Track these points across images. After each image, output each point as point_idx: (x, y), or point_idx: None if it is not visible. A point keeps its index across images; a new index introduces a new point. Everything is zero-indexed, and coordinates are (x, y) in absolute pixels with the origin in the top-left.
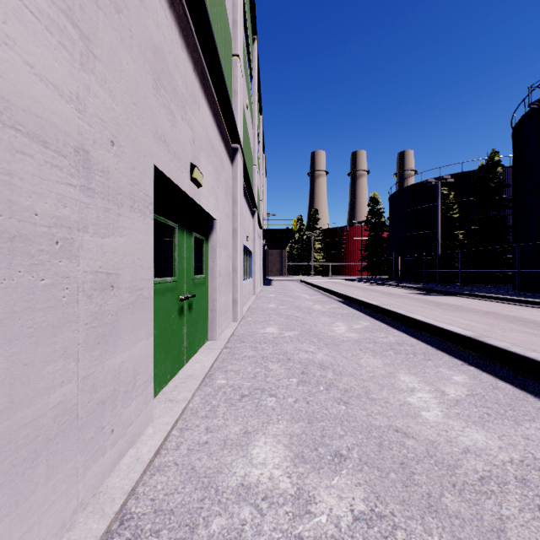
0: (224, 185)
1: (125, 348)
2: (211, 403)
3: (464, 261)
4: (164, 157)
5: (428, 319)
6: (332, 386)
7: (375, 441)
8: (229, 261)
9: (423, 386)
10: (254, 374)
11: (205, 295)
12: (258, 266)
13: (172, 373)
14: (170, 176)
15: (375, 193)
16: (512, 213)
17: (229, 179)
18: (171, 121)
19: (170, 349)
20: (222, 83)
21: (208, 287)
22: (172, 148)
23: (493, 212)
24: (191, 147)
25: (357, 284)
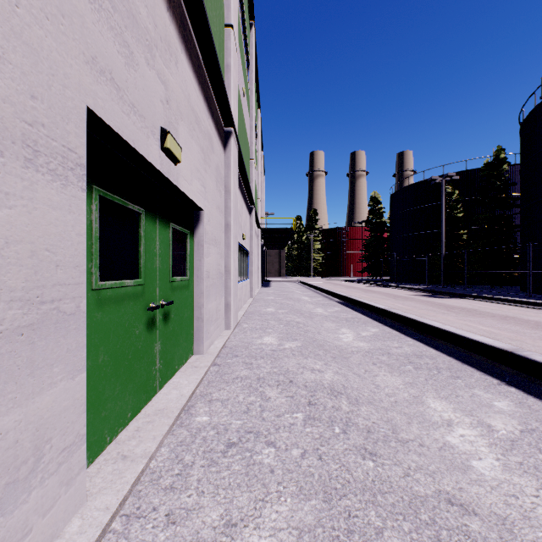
0: (213, 171)
1: (9, 406)
2: (183, 460)
3: (469, 261)
4: (110, 103)
5: (447, 326)
6: (349, 425)
7: (428, 534)
8: (221, 260)
9: (461, 416)
10: (246, 405)
11: (189, 301)
12: (256, 266)
13: (135, 408)
14: (122, 135)
15: (376, 193)
16: (520, 212)
17: (220, 165)
18: (126, 56)
19: (131, 377)
20: (209, 42)
21: (194, 291)
22: (128, 96)
23: (498, 211)
24: (164, 108)
25: (358, 286)
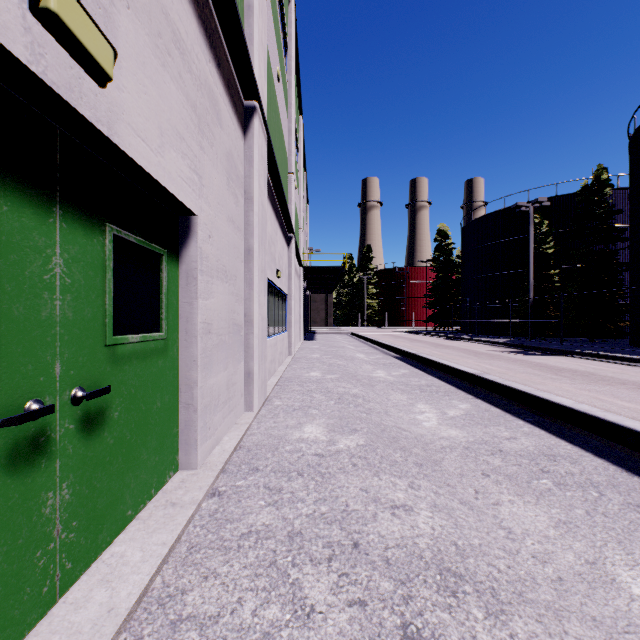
0: (221, 157)
1: None
2: None
3: (563, 308)
4: None
5: (585, 406)
6: None
7: None
8: (239, 304)
9: None
10: None
11: (168, 377)
12: (297, 315)
13: None
14: None
15: (444, 225)
16: (630, 246)
17: (236, 156)
18: None
19: None
20: None
21: (180, 357)
22: None
23: (596, 246)
24: None
25: (424, 339)
